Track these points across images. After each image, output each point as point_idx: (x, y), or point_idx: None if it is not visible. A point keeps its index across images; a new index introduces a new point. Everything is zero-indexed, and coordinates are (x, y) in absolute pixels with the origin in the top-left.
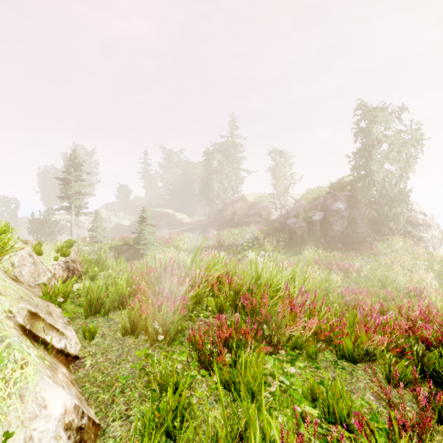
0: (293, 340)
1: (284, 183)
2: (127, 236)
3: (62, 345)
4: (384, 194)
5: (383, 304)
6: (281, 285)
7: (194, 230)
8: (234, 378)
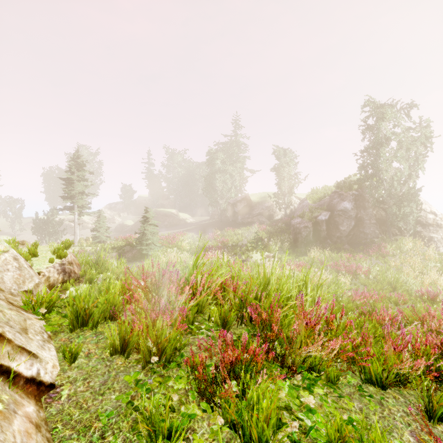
0: (310, 361)
1: (288, 183)
2: (130, 236)
3: (34, 371)
4: (393, 194)
5: (403, 312)
6: (292, 293)
7: (198, 230)
8: (243, 422)
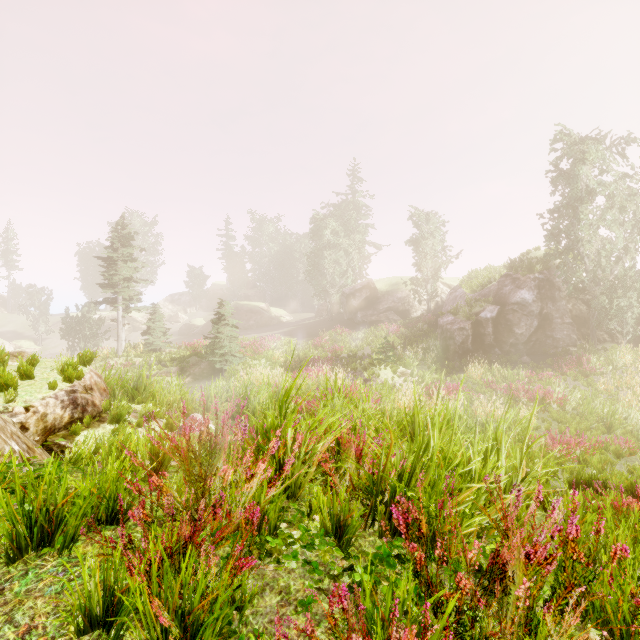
0: None
1: (432, 262)
2: (197, 342)
3: None
4: (600, 277)
5: None
6: (473, 464)
7: (297, 334)
8: None
